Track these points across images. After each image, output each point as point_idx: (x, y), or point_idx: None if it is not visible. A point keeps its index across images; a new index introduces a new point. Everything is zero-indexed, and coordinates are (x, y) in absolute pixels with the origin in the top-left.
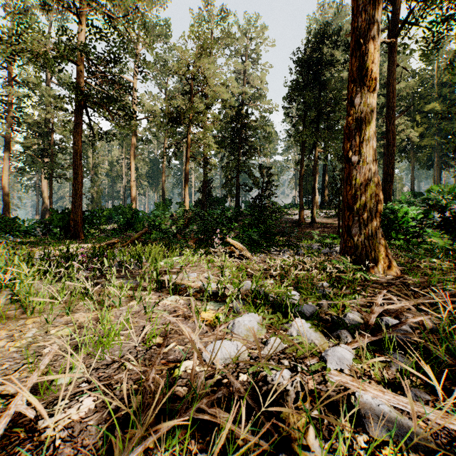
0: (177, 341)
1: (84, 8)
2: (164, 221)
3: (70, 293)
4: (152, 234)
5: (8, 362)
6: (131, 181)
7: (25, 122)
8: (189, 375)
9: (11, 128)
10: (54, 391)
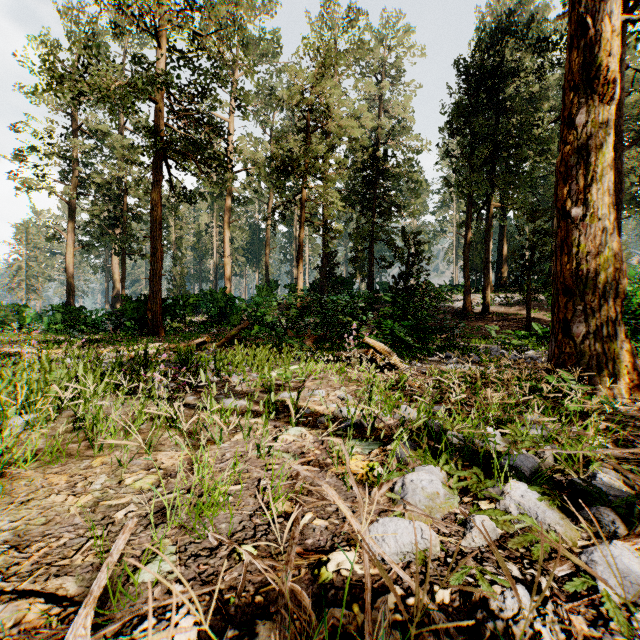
0: (314, 510)
1: (165, 26)
2: (269, 312)
3: (151, 418)
4: (254, 330)
5: (67, 533)
6: (224, 256)
7: (92, 183)
8: (345, 581)
9: (75, 192)
10: (133, 598)
